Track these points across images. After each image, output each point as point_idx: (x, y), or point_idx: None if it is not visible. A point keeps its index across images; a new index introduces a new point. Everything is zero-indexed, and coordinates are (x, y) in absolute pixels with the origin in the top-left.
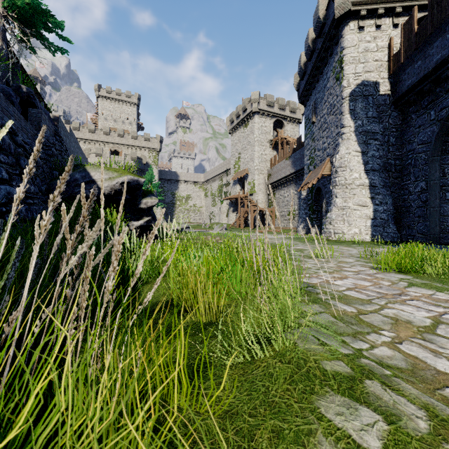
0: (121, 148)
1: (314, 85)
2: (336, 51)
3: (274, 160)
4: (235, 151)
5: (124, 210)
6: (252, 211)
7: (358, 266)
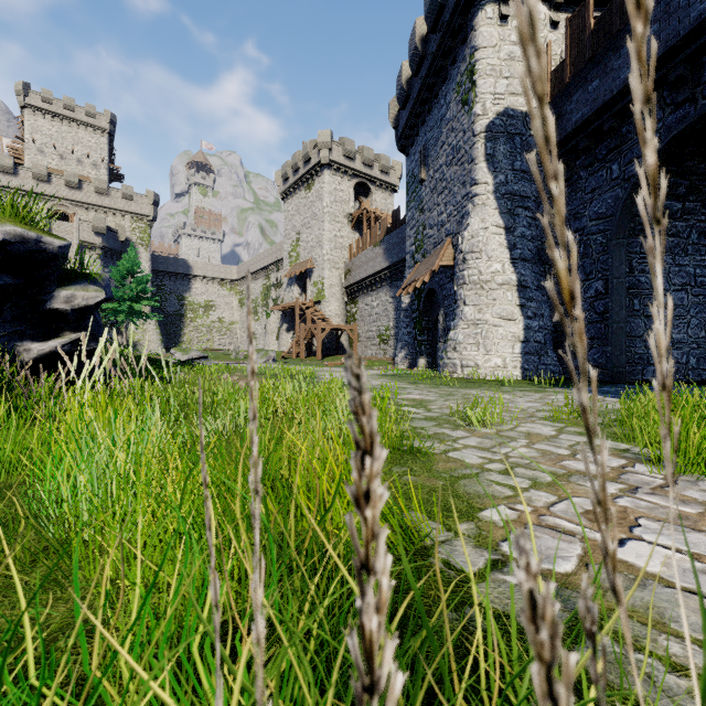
0: (73, 208)
1: (424, 119)
2: (462, 55)
3: (356, 247)
4: (291, 229)
5: (0, 312)
6: (320, 330)
7: (587, 450)
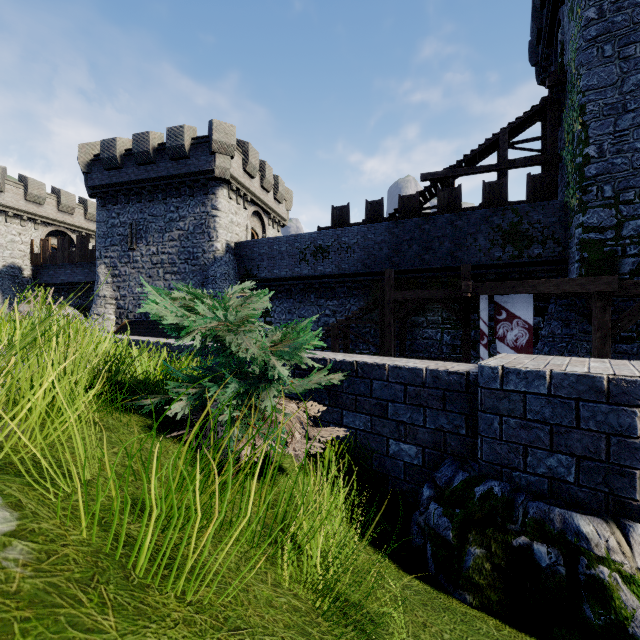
0: None
1: None
2: None
3: None
4: None
5: None
6: None
7: None
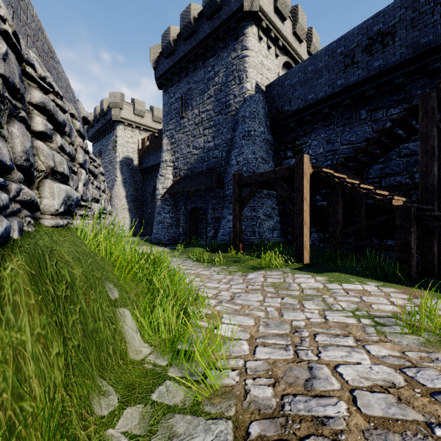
0: None
1: (100, 139)
2: (113, 133)
3: None
4: None
5: None
6: None
7: None
